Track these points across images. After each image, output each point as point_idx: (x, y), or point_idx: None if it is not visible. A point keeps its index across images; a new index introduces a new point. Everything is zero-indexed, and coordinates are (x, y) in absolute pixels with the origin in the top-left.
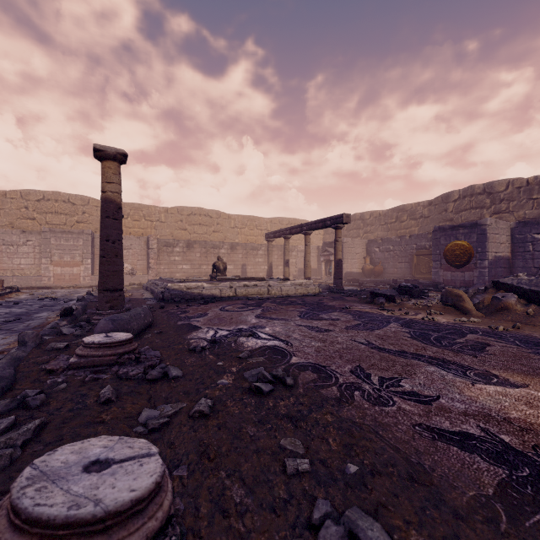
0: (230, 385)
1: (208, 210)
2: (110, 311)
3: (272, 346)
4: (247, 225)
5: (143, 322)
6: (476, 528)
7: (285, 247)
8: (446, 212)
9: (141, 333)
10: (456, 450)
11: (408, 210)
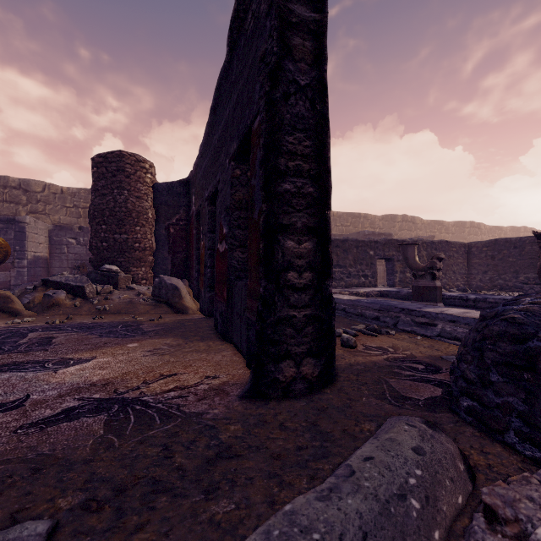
0: None
1: None
2: None
3: None
4: None
5: None
6: (103, 458)
7: None
8: None
9: None
10: (66, 425)
11: None
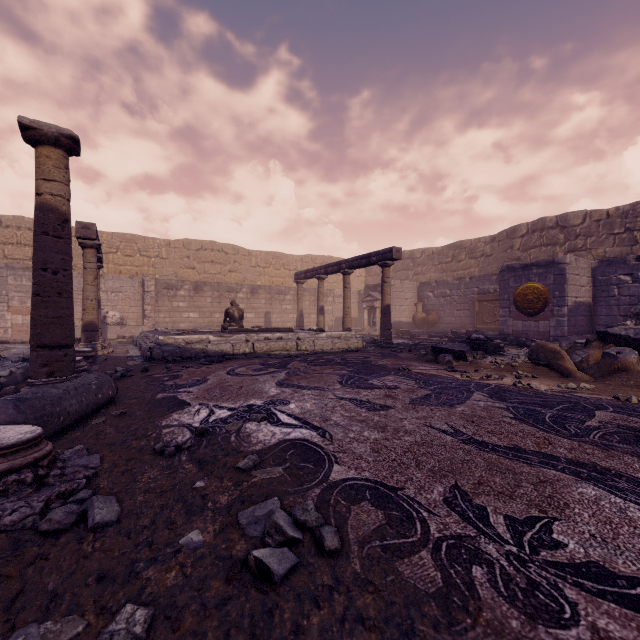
0: (206, 549)
1: (223, 244)
2: (49, 380)
3: (298, 440)
4: (272, 264)
5: (92, 398)
6: None
7: (319, 290)
8: (512, 249)
9: (91, 415)
10: None
11: (467, 247)
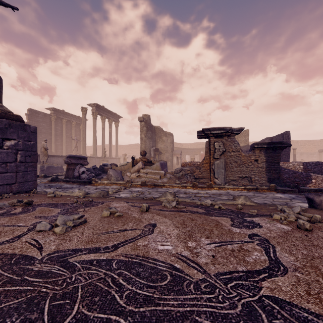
0: None
1: None
2: None
3: None
4: (307, 144)
5: None
6: None
7: None
8: None
9: None
10: None
11: None
